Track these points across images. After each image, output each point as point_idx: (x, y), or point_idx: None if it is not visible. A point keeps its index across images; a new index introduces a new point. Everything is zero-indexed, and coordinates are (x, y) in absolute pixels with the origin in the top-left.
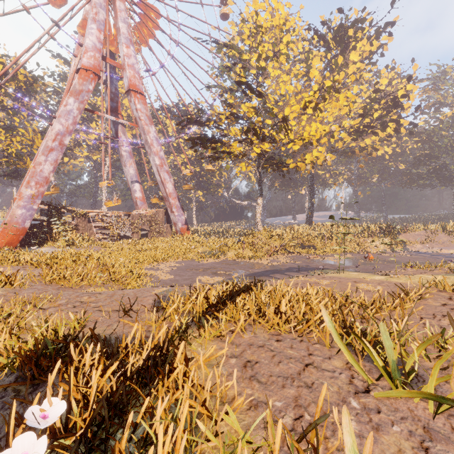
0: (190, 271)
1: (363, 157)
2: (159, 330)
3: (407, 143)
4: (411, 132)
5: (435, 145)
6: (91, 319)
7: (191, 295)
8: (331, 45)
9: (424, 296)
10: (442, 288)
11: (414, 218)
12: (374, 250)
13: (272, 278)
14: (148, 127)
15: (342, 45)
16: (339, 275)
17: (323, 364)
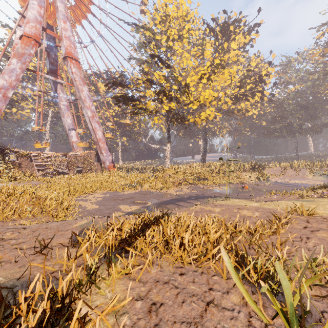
0: (113, 201)
1: (239, 116)
2: (71, 270)
3: (267, 108)
4: (271, 100)
5: (285, 110)
6: (4, 260)
7: (108, 227)
8: (218, 36)
9: (291, 221)
10: (300, 212)
11: (271, 158)
12: (248, 181)
13: (177, 205)
14: (82, 86)
15: (226, 36)
16: (226, 203)
17: (223, 300)
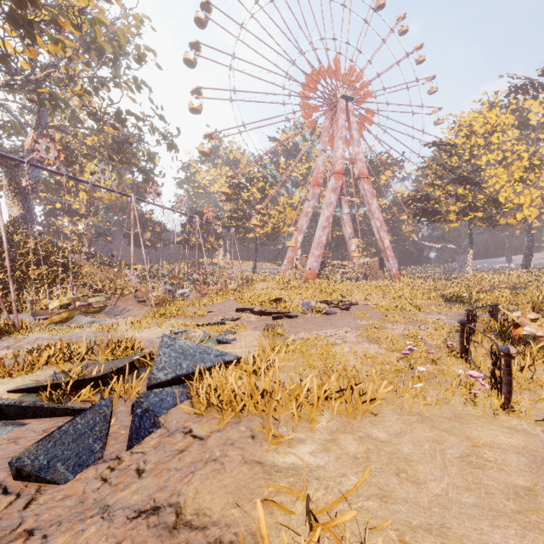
0: None
1: None
2: None
3: None
4: None
5: None
6: None
7: None
8: None
9: None
10: None
11: None
12: None
13: None
14: (372, 200)
15: None
16: None
17: None
